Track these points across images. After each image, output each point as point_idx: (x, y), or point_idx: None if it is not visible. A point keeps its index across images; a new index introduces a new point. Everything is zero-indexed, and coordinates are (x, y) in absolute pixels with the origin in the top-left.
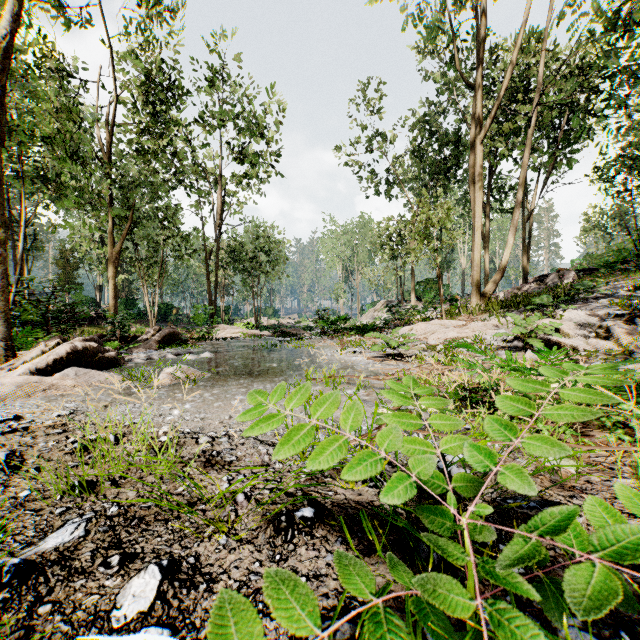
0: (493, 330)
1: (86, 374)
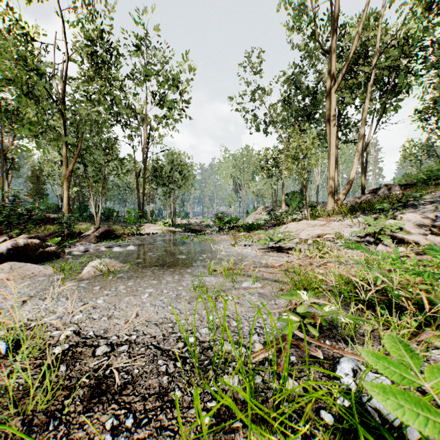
0: (348, 228)
1: (22, 267)
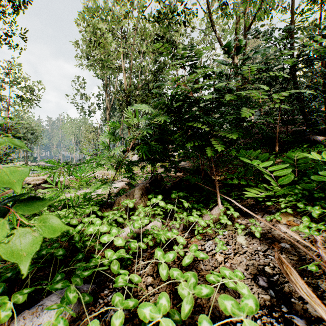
0: None
1: None
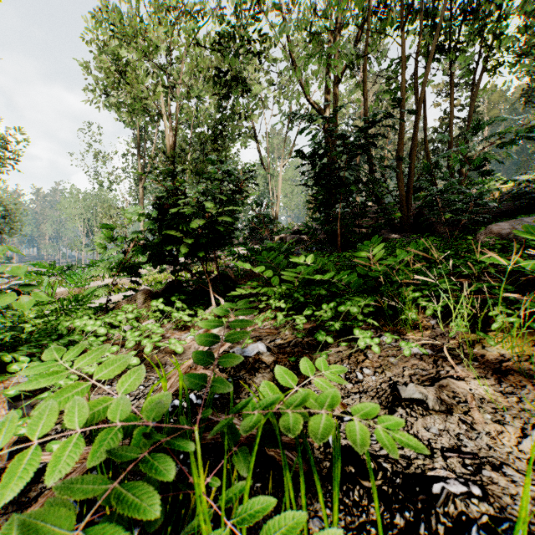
0: None
1: None
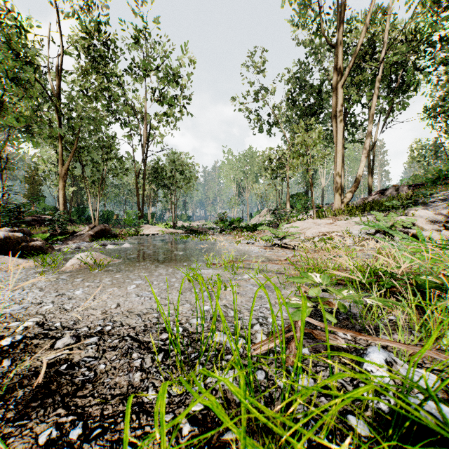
0: (356, 226)
1: None
